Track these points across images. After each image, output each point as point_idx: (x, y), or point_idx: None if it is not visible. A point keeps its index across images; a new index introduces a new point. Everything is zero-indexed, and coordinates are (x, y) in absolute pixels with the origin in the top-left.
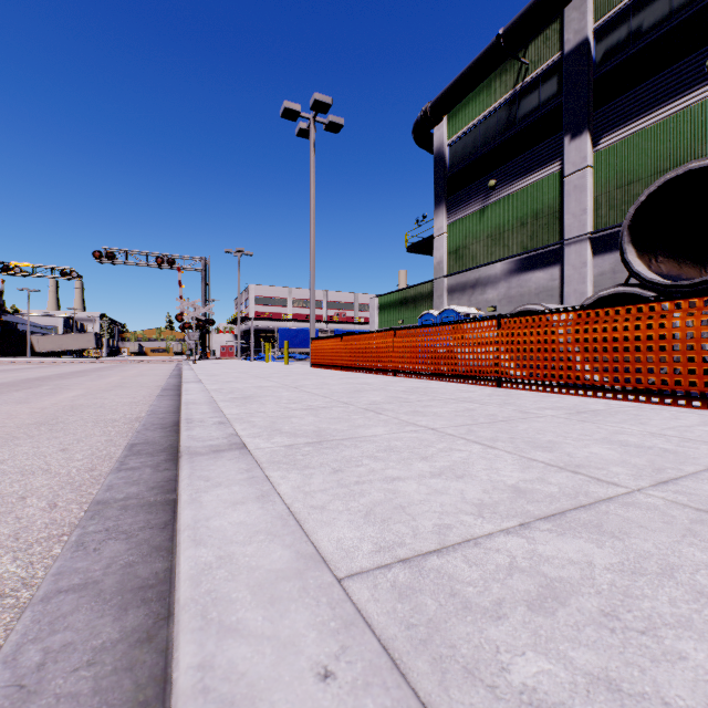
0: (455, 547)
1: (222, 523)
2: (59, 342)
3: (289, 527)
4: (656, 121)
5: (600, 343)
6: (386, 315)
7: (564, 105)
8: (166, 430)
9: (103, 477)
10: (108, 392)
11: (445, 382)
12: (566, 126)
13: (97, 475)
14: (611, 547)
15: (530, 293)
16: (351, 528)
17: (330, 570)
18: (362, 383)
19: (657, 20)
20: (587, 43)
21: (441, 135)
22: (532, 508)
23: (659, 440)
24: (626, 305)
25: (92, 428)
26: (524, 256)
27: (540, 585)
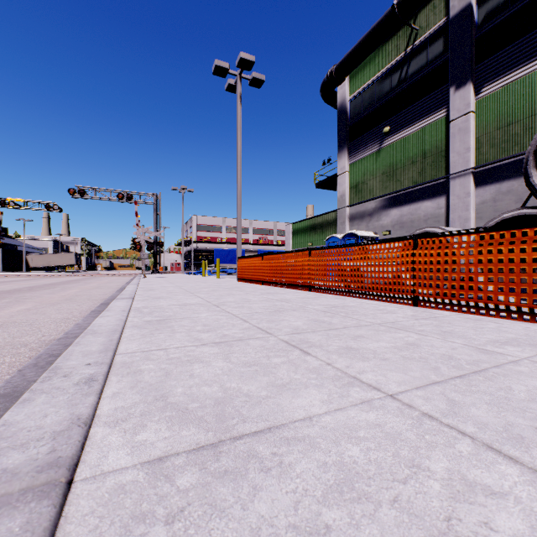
0: None
1: None
2: (47, 260)
3: None
4: (534, 69)
5: None
6: (299, 238)
7: (450, 61)
8: None
9: None
10: (54, 305)
11: (358, 298)
12: (452, 79)
13: None
14: None
15: (419, 219)
16: None
17: None
18: (281, 299)
19: None
20: (471, 7)
21: (344, 92)
22: None
23: None
24: None
25: None
26: (414, 188)
27: None
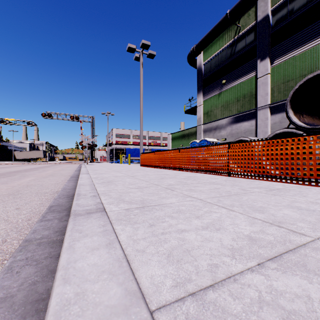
0: (222, 282)
1: (83, 265)
2: (27, 154)
3: (122, 267)
4: (300, 52)
5: (279, 155)
6: (175, 142)
7: (257, 45)
8: (69, 198)
9: (34, 224)
10: (46, 178)
11: (203, 173)
12: (258, 55)
13: (31, 223)
14: (317, 282)
15: (241, 132)
16: (159, 267)
17: (146, 304)
18: (164, 174)
19: (301, 5)
20: (268, 17)
21: (200, 60)
22: (262, 251)
23: (317, 206)
24: (292, 137)
25: (34, 197)
26: (239, 115)
27: (282, 318)
